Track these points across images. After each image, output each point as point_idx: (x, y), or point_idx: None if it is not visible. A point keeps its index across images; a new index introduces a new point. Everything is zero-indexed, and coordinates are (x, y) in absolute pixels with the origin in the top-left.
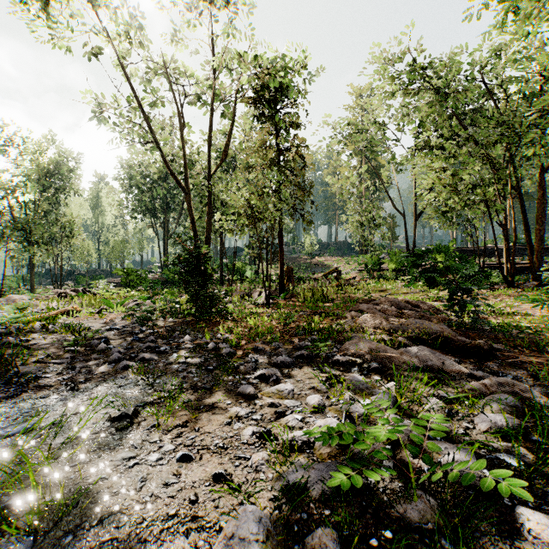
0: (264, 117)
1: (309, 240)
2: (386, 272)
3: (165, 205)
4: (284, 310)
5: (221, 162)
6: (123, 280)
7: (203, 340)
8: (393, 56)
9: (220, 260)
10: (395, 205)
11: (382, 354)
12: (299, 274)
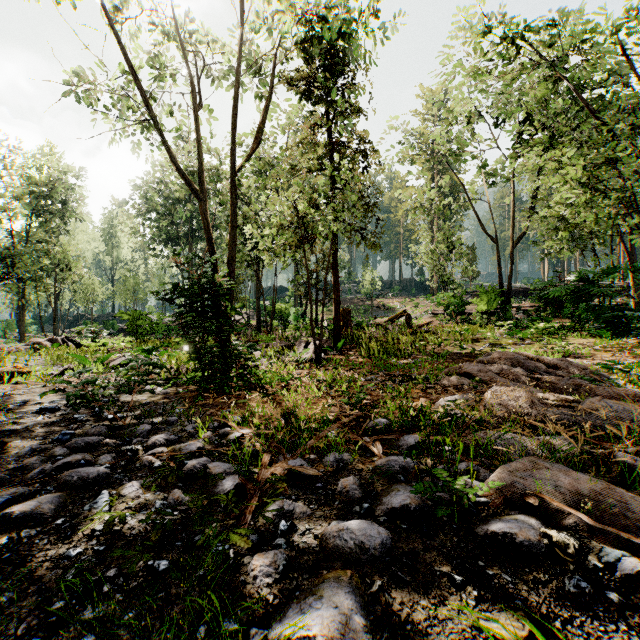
0: (313, 96)
1: (369, 276)
2: (474, 315)
3: (191, 233)
4: (343, 372)
5: (250, 154)
6: (128, 325)
7: (186, 446)
8: (491, 14)
9: (257, 300)
10: (483, 228)
11: (618, 516)
12: (357, 318)
